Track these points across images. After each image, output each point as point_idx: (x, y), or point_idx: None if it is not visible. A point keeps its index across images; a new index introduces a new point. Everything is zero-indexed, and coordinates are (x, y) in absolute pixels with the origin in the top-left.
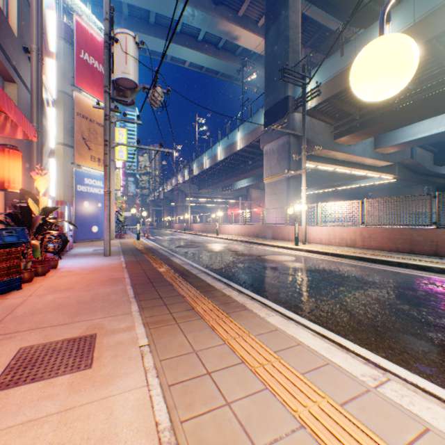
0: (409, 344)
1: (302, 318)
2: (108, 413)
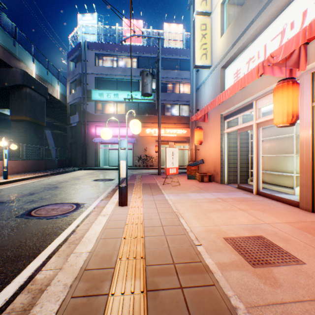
0: (27, 236)
1: (17, 278)
2: (200, 222)
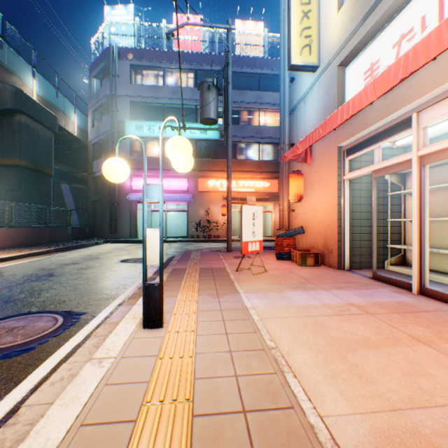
0: None
1: None
2: (345, 394)
